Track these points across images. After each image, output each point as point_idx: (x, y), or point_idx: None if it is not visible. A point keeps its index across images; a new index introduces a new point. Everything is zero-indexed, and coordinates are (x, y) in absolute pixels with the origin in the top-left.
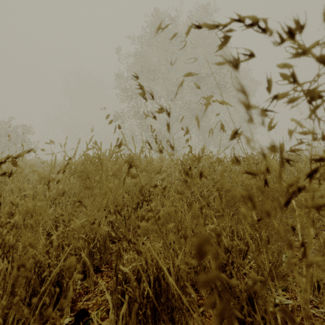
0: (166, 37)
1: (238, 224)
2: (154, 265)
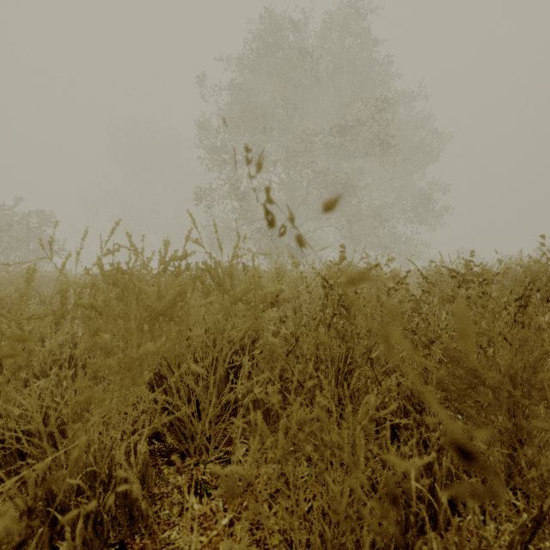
0: (285, 57)
1: (474, 438)
2: (263, 549)
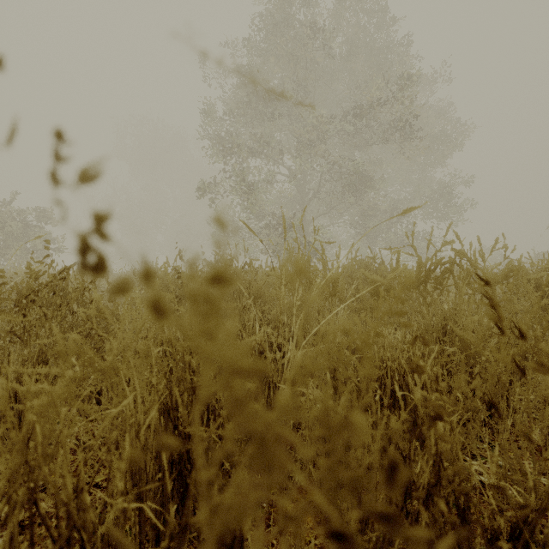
0: (295, 35)
1: None
2: None
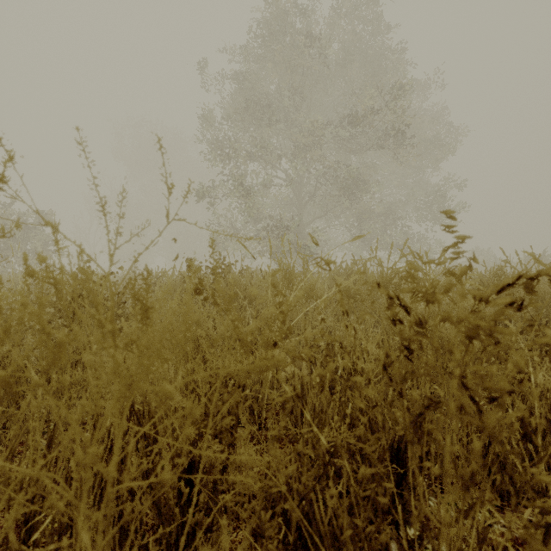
0: (292, 44)
1: None
2: None
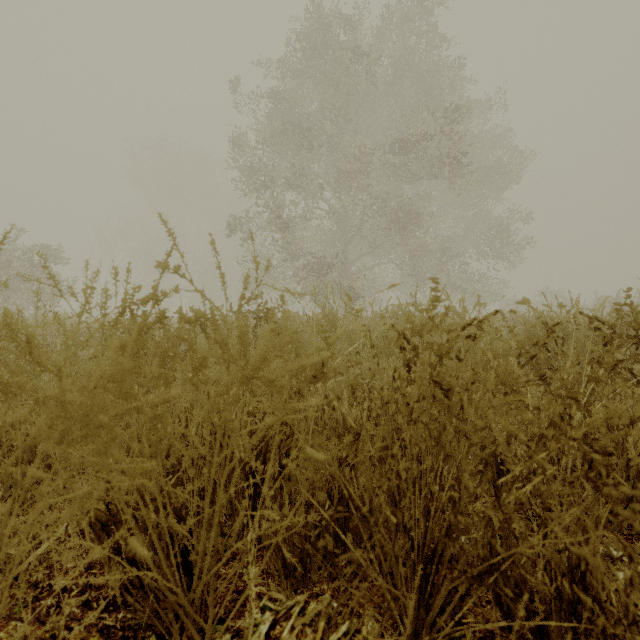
0: (335, 59)
1: None
2: None
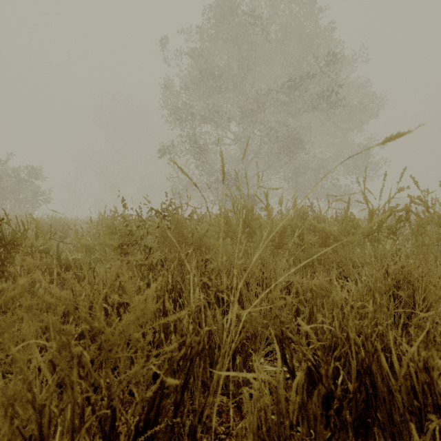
0: (239, 22)
1: None
2: None
